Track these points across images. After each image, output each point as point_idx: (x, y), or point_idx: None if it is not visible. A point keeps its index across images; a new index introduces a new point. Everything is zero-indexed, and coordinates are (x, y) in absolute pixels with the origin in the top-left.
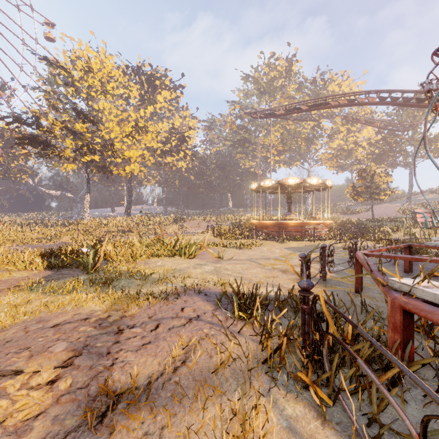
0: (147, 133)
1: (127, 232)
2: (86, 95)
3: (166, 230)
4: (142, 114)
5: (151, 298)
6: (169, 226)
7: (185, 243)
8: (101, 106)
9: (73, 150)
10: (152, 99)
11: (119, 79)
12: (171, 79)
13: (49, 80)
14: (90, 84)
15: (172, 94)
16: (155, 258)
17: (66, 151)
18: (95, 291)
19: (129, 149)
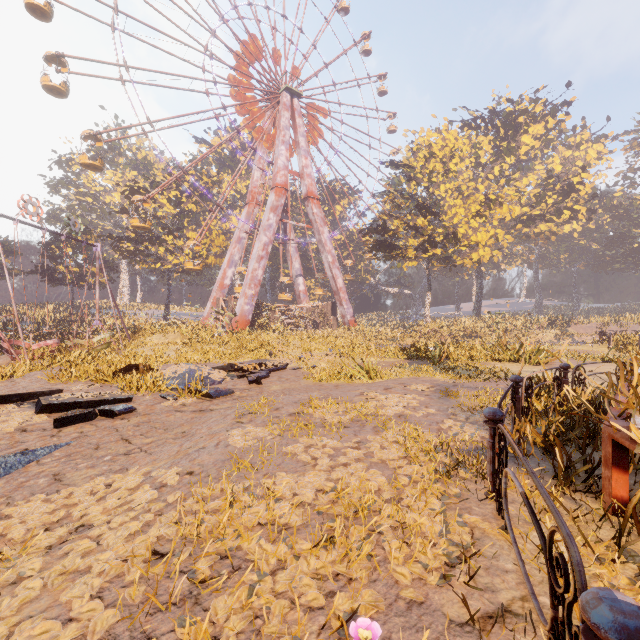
0: (501, 205)
1: (474, 337)
2: (427, 184)
3: (533, 337)
4: (496, 174)
5: (478, 380)
6: (539, 330)
7: (530, 349)
8: (442, 193)
9: (415, 248)
10: (512, 147)
11: (463, 149)
12: (545, 102)
13: (393, 182)
14: (431, 169)
15: (548, 122)
16: (495, 362)
17: (409, 250)
18: (441, 373)
19: (475, 233)
